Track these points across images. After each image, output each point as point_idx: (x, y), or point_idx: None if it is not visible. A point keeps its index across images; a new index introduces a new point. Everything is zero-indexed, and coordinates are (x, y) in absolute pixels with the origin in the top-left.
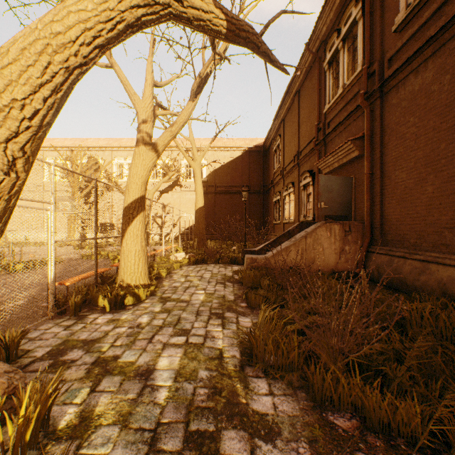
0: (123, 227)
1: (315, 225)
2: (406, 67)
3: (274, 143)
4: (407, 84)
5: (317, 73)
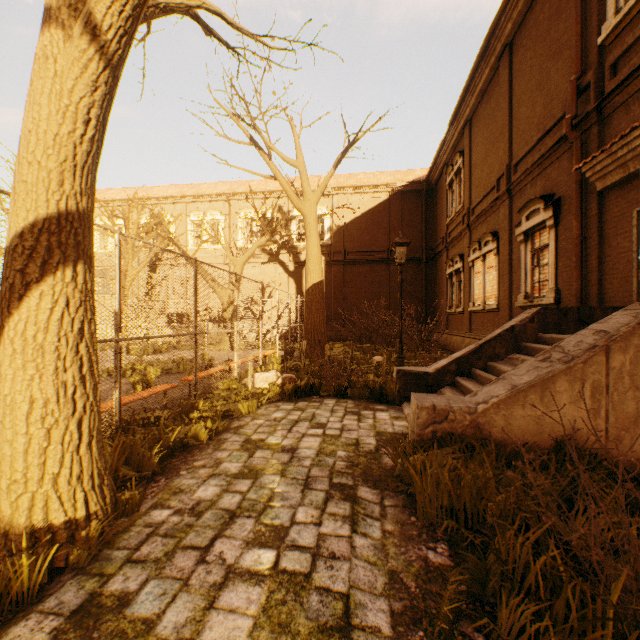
0: None
1: (631, 313)
2: None
3: (447, 170)
4: None
5: None
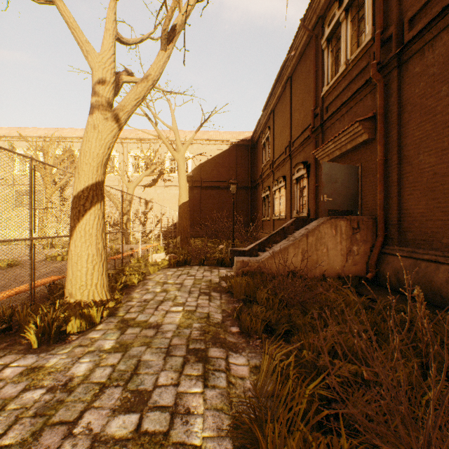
0: (71, 224)
1: (317, 221)
2: (437, 22)
3: (262, 136)
4: (438, 45)
5: (313, 53)
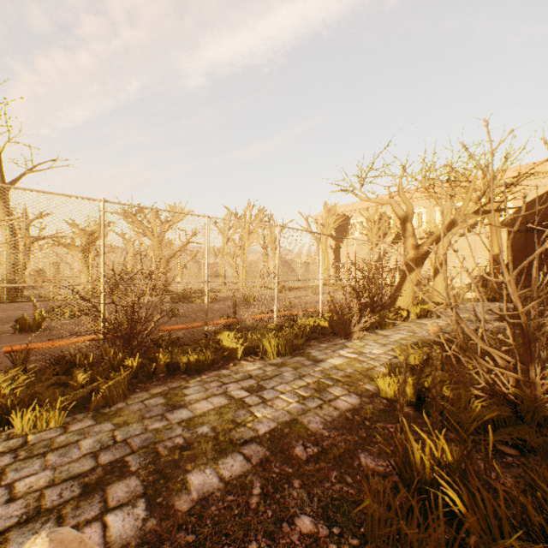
0: (434, 272)
1: None
2: None
3: None
4: None
5: None
